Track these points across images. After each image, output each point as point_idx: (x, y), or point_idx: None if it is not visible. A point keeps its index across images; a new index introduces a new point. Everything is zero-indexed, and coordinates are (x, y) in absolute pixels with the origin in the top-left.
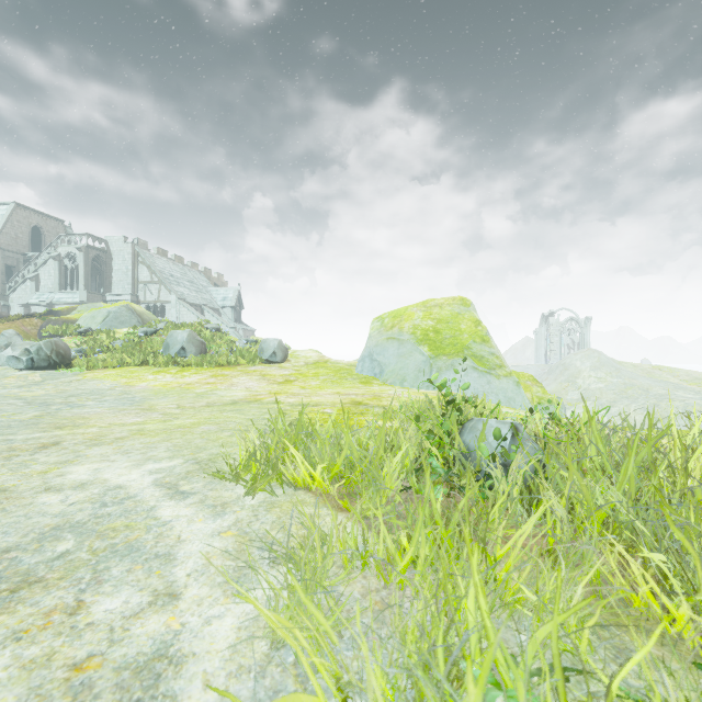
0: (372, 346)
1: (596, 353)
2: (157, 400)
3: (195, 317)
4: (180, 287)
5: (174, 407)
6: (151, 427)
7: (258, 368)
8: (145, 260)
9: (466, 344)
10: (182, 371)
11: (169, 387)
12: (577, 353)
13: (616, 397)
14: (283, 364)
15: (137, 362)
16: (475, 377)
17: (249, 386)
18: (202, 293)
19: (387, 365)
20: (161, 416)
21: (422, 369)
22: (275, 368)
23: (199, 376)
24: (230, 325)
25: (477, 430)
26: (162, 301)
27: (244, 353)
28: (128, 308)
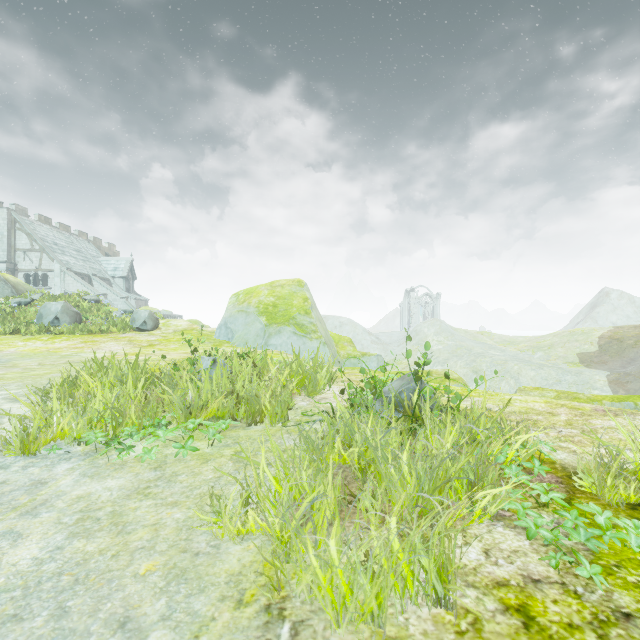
0: (227, 316)
1: (438, 322)
2: (22, 361)
3: (82, 286)
4: (65, 256)
5: (36, 364)
6: (10, 376)
7: (129, 335)
8: (24, 227)
9: (293, 316)
10: (54, 338)
11: (37, 351)
12: (426, 322)
13: (450, 356)
14: (153, 332)
15: (8, 331)
16: (295, 340)
17: (113, 349)
18: (90, 262)
19: (237, 332)
20: (21, 370)
21: (260, 334)
22: (145, 334)
23: (69, 342)
24: (121, 295)
25: (200, 362)
26: (44, 269)
27: (117, 322)
28: (1, 279)
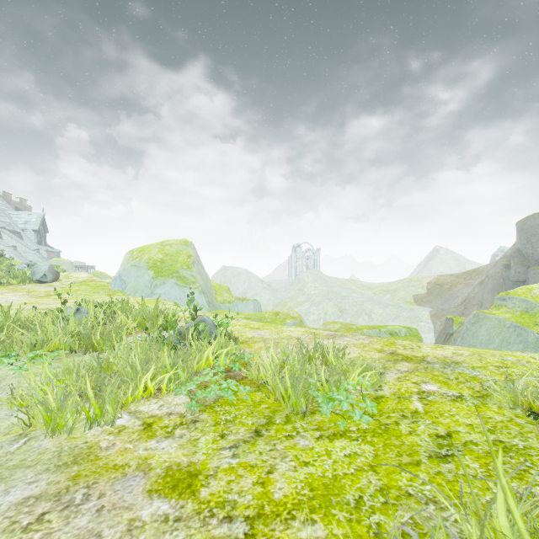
0: (121, 270)
1: (316, 272)
2: None
3: None
4: None
5: None
6: None
7: (28, 286)
8: None
9: (176, 270)
10: None
11: None
12: (306, 272)
13: (323, 298)
14: (53, 283)
15: None
16: (176, 289)
17: (10, 300)
18: None
19: (129, 283)
20: None
21: (147, 285)
22: (45, 286)
23: None
24: (32, 247)
25: (67, 311)
26: None
27: (18, 275)
28: None
